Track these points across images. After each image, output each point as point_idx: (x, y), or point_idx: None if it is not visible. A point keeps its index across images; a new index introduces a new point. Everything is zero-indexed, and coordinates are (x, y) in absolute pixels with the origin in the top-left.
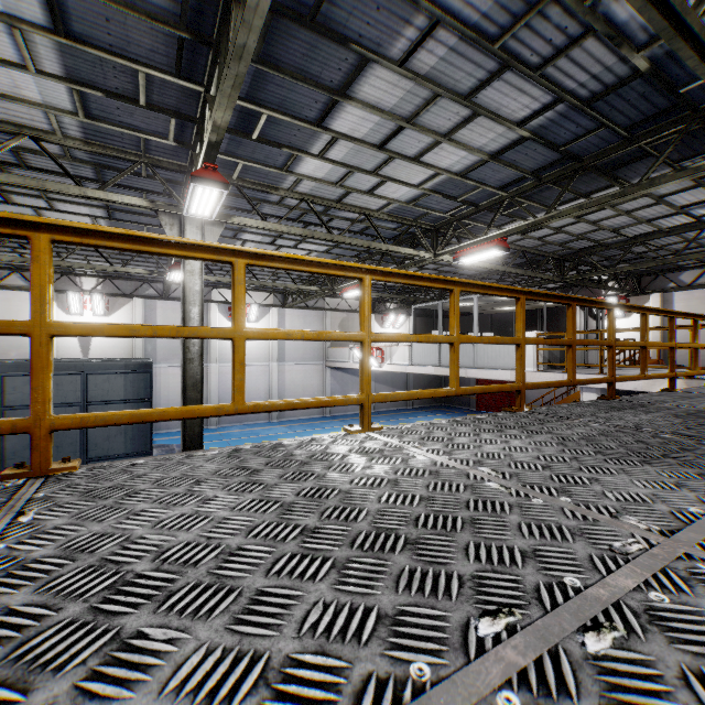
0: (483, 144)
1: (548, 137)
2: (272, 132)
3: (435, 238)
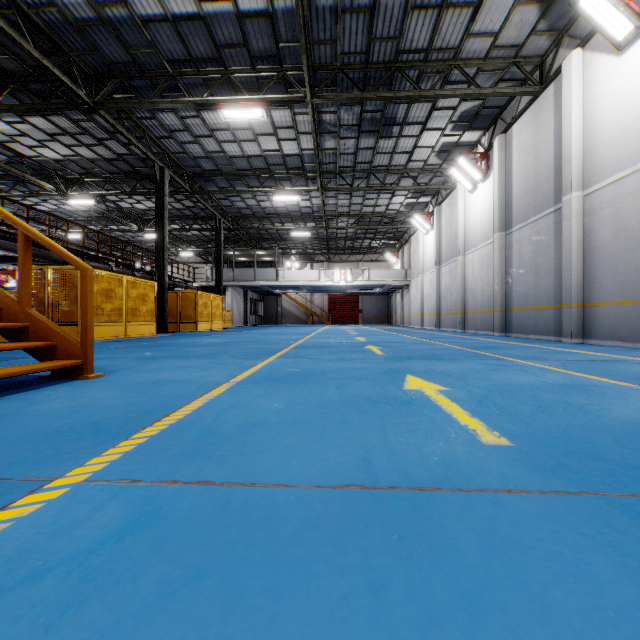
0: (79, 208)
1: (98, 212)
2: (3, 187)
3: (57, 224)
